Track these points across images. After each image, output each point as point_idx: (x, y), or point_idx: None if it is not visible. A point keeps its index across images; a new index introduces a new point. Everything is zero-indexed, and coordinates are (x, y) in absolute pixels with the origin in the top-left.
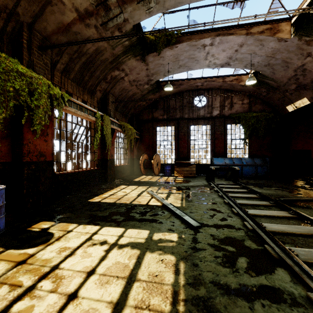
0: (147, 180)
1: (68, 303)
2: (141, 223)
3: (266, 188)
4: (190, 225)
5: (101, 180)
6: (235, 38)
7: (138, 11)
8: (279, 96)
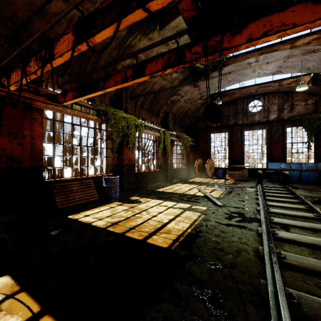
0: (200, 181)
1: (153, 217)
2: (187, 202)
3: (316, 192)
4: (217, 205)
5: (163, 179)
6: (279, 53)
7: None
8: None
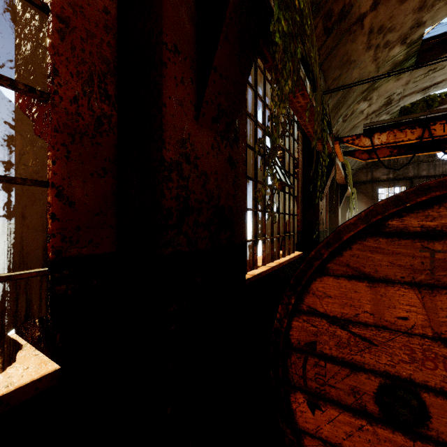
0: None
1: None
2: None
3: None
4: None
5: None
6: None
7: (413, 97)
8: None
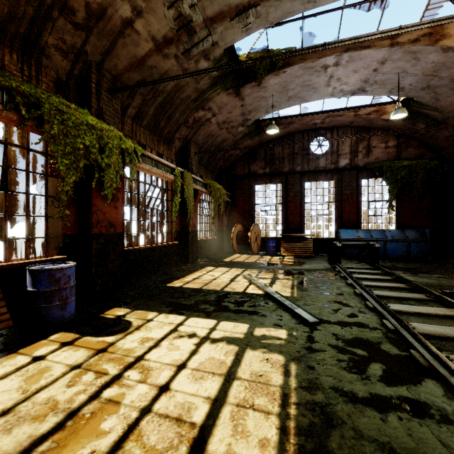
0: (243, 261)
1: (160, 395)
2: (237, 315)
3: (423, 275)
4: (304, 321)
5: (181, 259)
6: (373, 52)
7: (231, 30)
8: (447, 134)
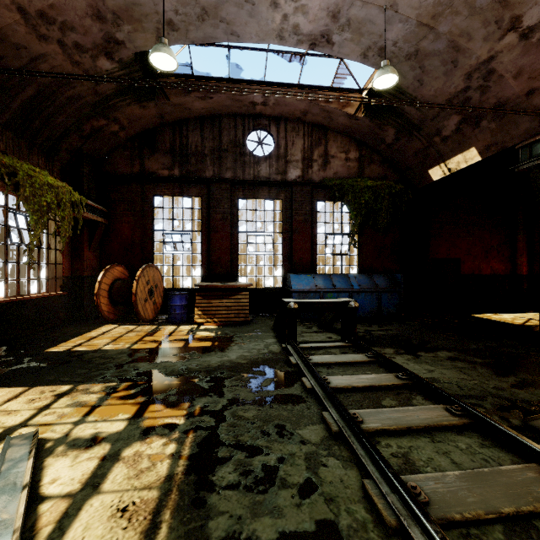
0: (100, 347)
1: None
2: None
3: (427, 356)
4: None
5: None
6: None
7: None
8: (419, 146)
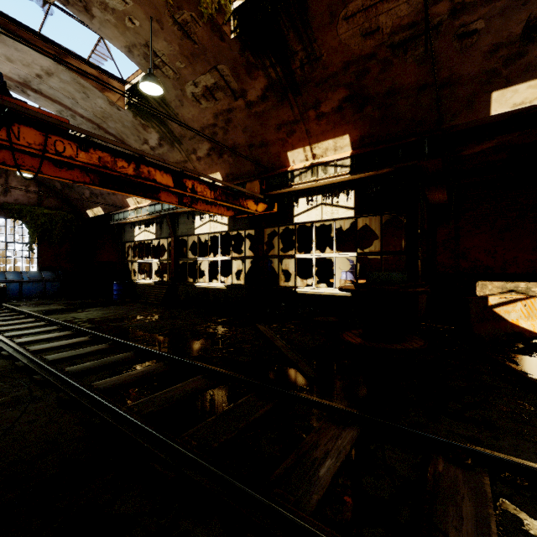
0: None
1: None
2: None
3: (43, 306)
4: None
5: None
6: None
7: None
8: (77, 196)
